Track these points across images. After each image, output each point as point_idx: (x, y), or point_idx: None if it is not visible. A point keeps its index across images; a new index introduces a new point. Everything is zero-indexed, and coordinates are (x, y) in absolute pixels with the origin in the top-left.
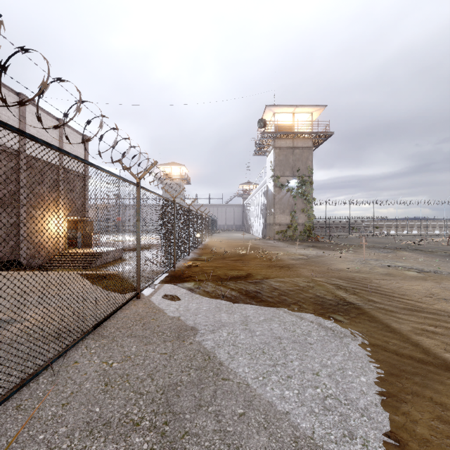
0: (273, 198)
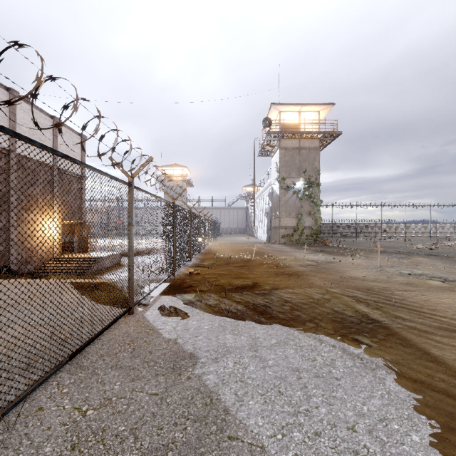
0: (279, 200)
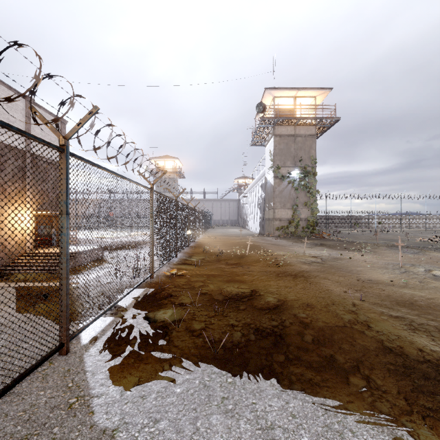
0: (273, 191)
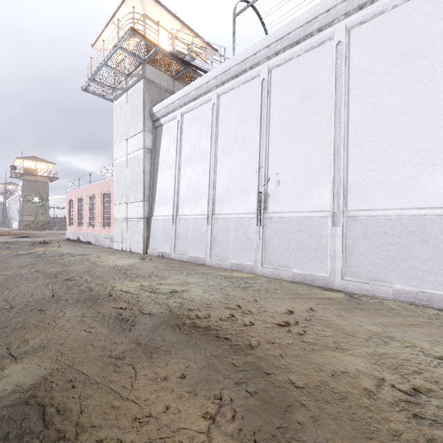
0: (23, 207)
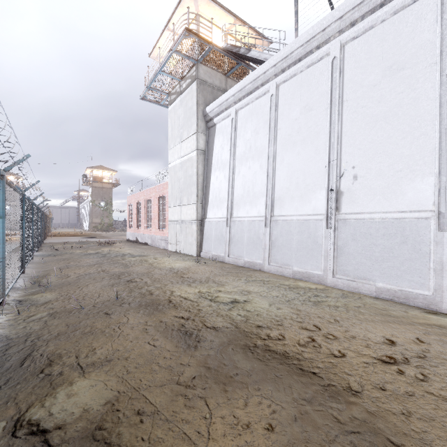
0: (92, 211)
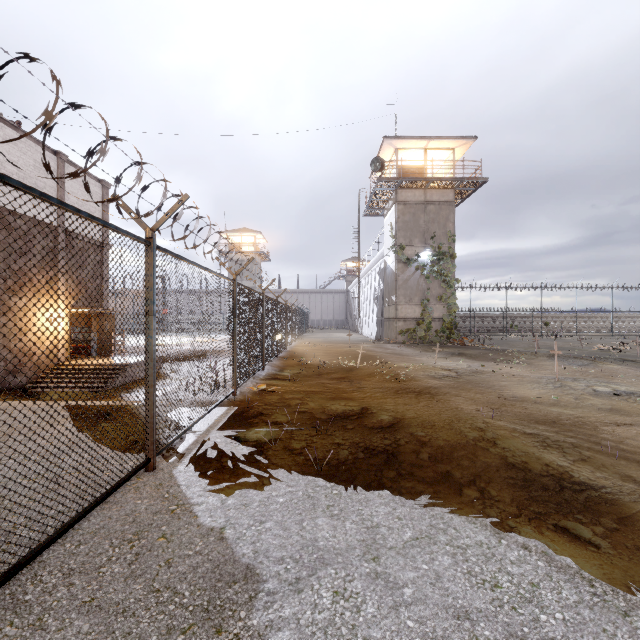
0: (395, 280)
